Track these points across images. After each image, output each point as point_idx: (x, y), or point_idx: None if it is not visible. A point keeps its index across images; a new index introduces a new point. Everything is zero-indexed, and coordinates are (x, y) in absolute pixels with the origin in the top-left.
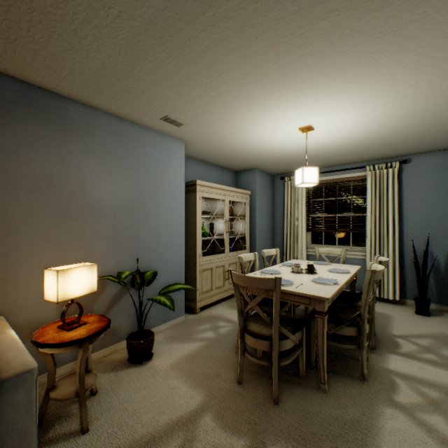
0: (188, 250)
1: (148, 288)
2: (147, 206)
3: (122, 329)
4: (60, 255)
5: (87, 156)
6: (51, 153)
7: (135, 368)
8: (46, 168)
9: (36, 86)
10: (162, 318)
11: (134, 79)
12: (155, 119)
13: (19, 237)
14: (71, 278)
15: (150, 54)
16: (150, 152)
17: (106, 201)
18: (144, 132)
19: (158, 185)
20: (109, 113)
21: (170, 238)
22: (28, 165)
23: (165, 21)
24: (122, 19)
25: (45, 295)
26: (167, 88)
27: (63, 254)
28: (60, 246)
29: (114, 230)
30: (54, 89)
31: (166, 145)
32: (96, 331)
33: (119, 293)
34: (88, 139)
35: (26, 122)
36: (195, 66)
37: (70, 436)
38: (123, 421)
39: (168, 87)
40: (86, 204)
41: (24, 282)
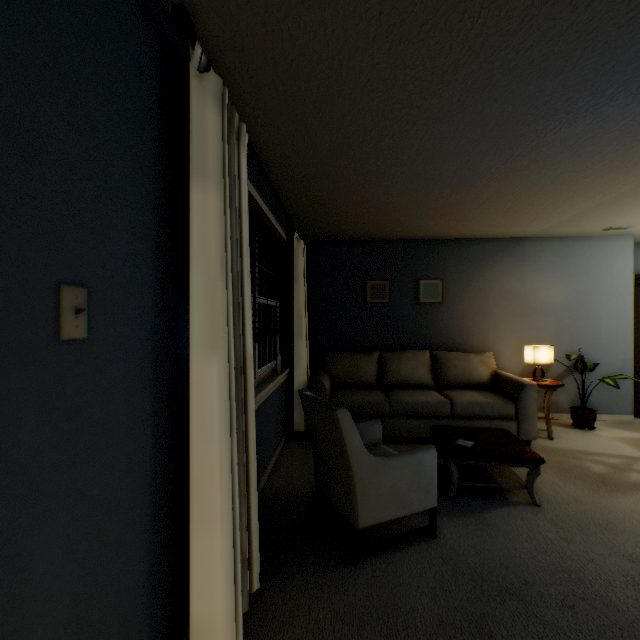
0: (638, 350)
1: (586, 377)
2: (586, 305)
3: (562, 404)
4: (519, 341)
5: (536, 273)
6: (514, 276)
7: (578, 430)
8: (512, 286)
9: (507, 238)
10: (603, 408)
11: (581, 221)
12: (596, 231)
13: (499, 328)
14: (539, 352)
15: (596, 211)
16: (588, 257)
17: (549, 304)
18: (583, 241)
19: (598, 285)
20: (552, 236)
21: (612, 334)
22: (503, 286)
23: (610, 201)
24: (579, 208)
25: (524, 360)
26: (610, 217)
27: (521, 340)
28: (519, 335)
29: (556, 326)
30: (517, 236)
31: (608, 245)
32: (556, 384)
33: (560, 375)
34: (536, 261)
35: (502, 261)
36: (638, 205)
37: (541, 437)
38: (575, 443)
39: (611, 217)
40: (535, 307)
41: (501, 355)
